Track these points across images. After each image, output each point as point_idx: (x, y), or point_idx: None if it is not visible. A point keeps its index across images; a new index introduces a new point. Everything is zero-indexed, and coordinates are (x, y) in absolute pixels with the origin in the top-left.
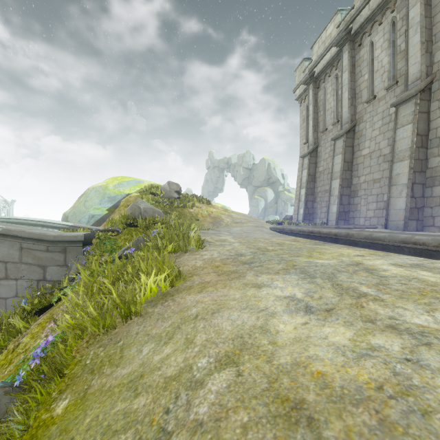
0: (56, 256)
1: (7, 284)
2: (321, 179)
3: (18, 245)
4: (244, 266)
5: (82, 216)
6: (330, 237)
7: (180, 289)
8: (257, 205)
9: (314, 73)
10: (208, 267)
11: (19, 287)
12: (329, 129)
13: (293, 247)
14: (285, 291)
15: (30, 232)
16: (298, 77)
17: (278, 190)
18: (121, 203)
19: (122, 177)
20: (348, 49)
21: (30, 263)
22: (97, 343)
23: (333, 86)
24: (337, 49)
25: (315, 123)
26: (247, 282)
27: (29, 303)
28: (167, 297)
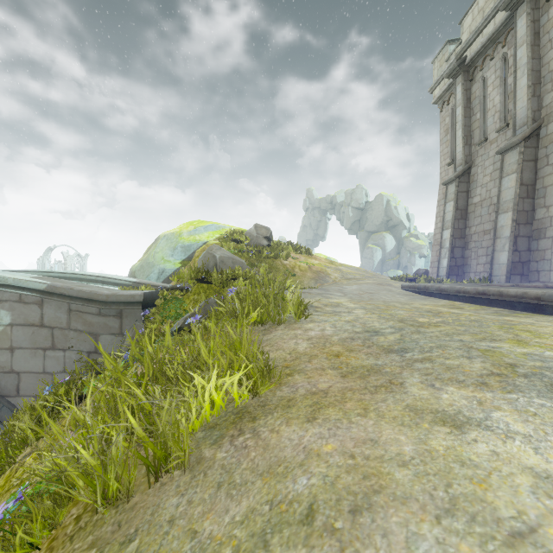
0: (110, 321)
1: (53, 355)
2: (477, 215)
3: (66, 307)
4: (390, 357)
5: (150, 270)
6: (524, 302)
7: (269, 402)
8: (371, 257)
9: (465, 59)
10: (320, 354)
11: (67, 360)
12: (491, 139)
13: (463, 318)
14: (552, 456)
15: (79, 289)
16: (438, 70)
17: (400, 235)
18: (196, 253)
19: (199, 221)
20: (527, 9)
21: (80, 330)
22: (91, 529)
23: (497, 74)
24: (506, 14)
25: (466, 132)
26: (415, 403)
27: (50, 394)
28: (243, 420)
